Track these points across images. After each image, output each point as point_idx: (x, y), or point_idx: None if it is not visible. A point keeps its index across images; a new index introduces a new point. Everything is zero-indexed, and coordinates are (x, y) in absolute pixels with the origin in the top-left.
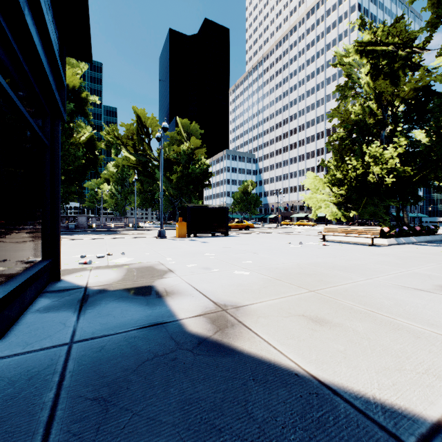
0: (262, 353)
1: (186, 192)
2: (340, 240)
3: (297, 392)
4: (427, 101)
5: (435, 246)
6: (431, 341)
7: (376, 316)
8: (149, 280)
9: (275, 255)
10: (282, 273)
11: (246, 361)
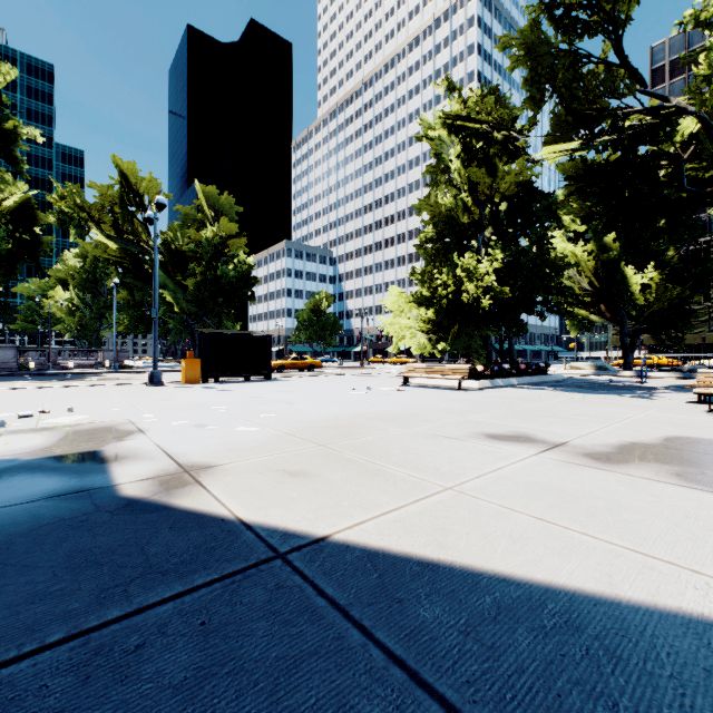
0: (200, 506)
1: (213, 308)
2: (426, 384)
3: (210, 532)
4: (530, 201)
5: (532, 389)
6: (396, 482)
7: (367, 465)
8: (98, 444)
9: (316, 406)
10: (303, 428)
11: (175, 514)
